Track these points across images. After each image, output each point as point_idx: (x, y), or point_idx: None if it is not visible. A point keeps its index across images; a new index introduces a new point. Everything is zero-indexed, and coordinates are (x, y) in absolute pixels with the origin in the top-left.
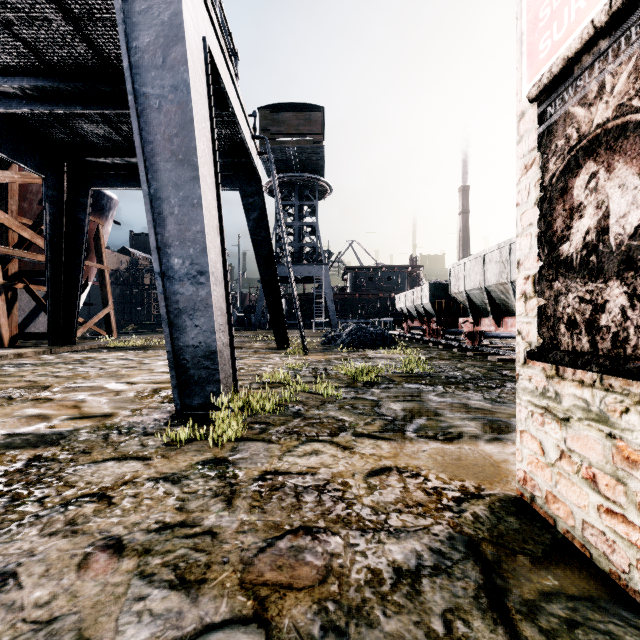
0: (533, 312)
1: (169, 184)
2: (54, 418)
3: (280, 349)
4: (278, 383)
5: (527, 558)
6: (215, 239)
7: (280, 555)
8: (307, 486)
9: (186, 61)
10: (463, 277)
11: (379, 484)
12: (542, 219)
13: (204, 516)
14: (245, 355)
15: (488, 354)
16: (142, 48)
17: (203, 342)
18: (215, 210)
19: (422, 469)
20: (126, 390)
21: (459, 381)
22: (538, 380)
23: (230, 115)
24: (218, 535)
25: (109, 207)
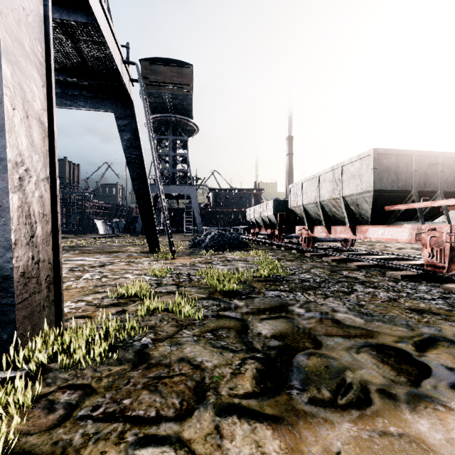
0: None
1: None
2: None
3: (152, 253)
4: (135, 296)
5: None
6: (34, 123)
7: None
8: None
9: None
10: (301, 194)
11: None
12: None
13: None
14: (117, 260)
15: (321, 255)
16: None
17: None
18: (40, 89)
19: None
20: None
21: (313, 285)
22: None
23: (99, 35)
24: None
25: None
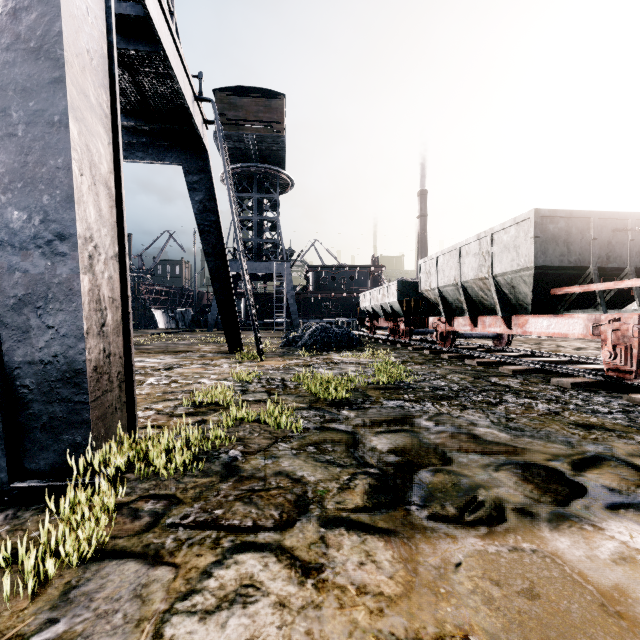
0: None
1: (9, 86)
2: None
3: (232, 353)
4: (215, 404)
5: None
6: (102, 189)
7: None
8: None
9: None
10: (436, 272)
11: None
12: None
13: None
14: (187, 361)
15: (463, 356)
16: None
17: (60, 355)
18: (107, 148)
19: None
20: None
21: (448, 394)
22: None
23: (165, 65)
24: None
25: None
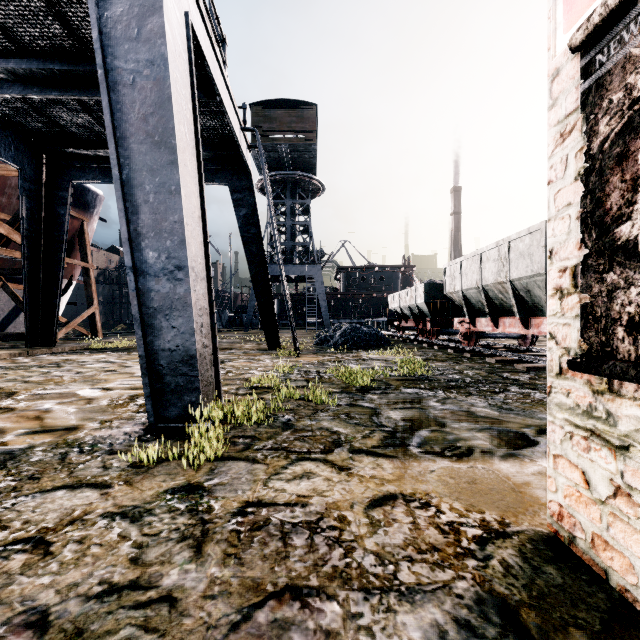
0: (573, 311)
1: (143, 168)
2: (9, 432)
3: (271, 350)
4: (267, 388)
5: (583, 634)
6: (196, 231)
7: (258, 636)
8: (296, 523)
9: (164, 33)
10: (459, 276)
11: (383, 519)
12: (588, 196)
13: (164, 571)
14: (234, 357)
15: (485, 355)
16: (114, 18)
17: (181, 345)
18: (197, 199)
19: (432, 496)
20: (99, 397)
21: (460, 385)
22: (580, 395)
23: (218, 105)
24: (178, 603)
25: (94, 203)
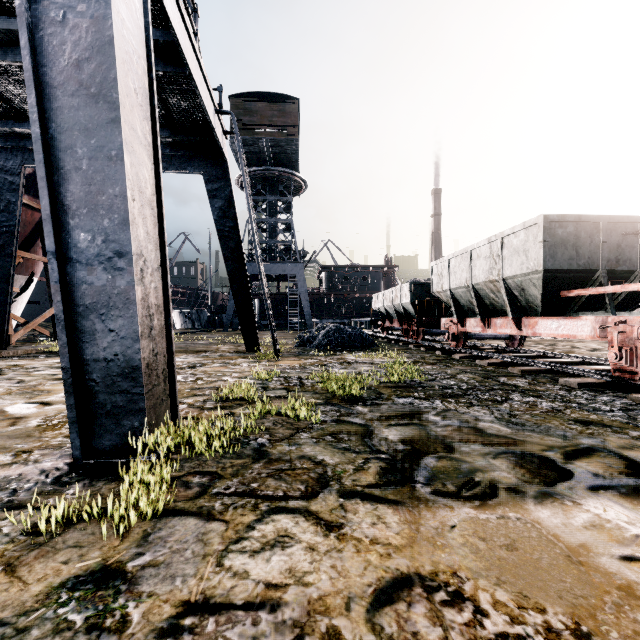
0: None
1: (75, 127)
2: None
3: (250, 353)
4: (240, 400)
5: None
6: (147, 210)
7: None
8: None
9: None
10: (447, 275)
11: (398, 633)
12: None
13: None
14: (208, 361)
15: (475, 357)
16: None
17: (120, 354)
18: (150, 173)
19: (463, 578)
20: (31, 415)
21: (457, 393)
22: None
23: (189, 82)
24: None
25: None
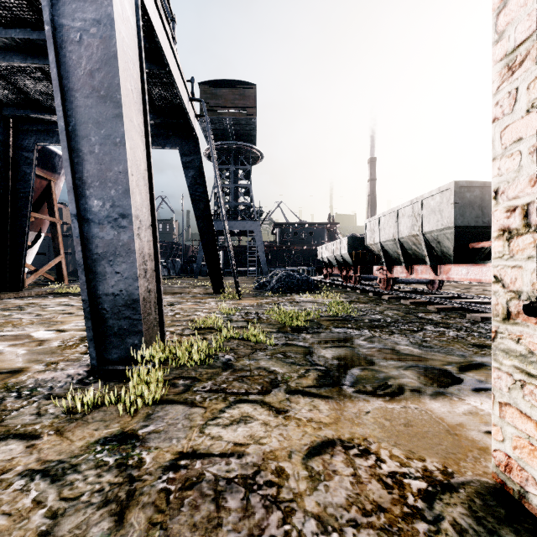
0: (525, 253)
1: (89, 121)
2: None
3: (216, 294)
4: (210, 329)
5: None
6: (142, 182)
7: None
8: (231, 478)
9: None
10: (378, 230)
11: (323, 470)
12: None
13: None
14: (183, 300)
15: (400, 298)
16: None
17: (124, 290)
18: (143, 153)
19: (371, 442)
20: (52, 339)
21: (382, 324)
22: (535, 342)
23: (168, 77)
24: None
25: (61, 165)
